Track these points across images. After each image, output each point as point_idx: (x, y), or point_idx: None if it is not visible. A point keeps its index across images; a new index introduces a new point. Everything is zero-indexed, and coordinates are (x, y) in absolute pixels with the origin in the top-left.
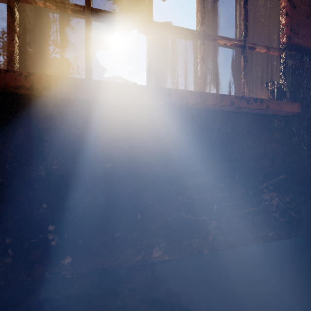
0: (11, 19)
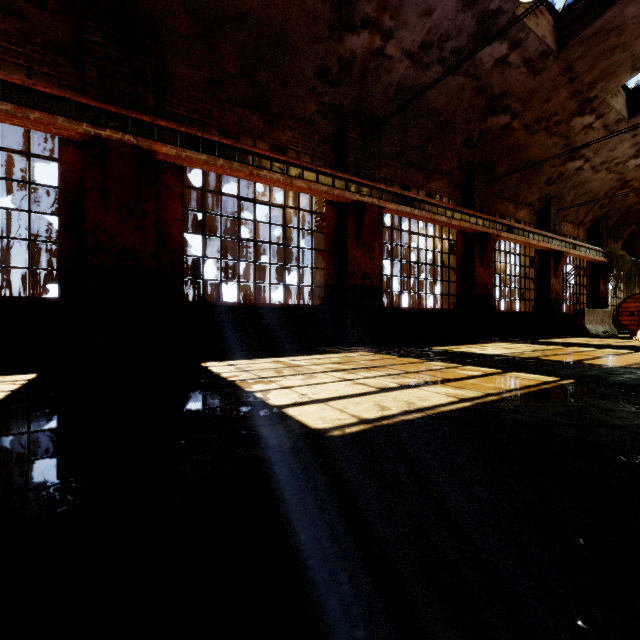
0: None
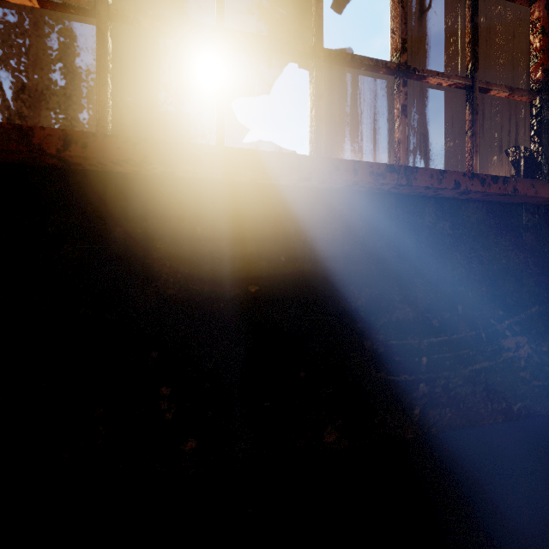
0: (102, 50)
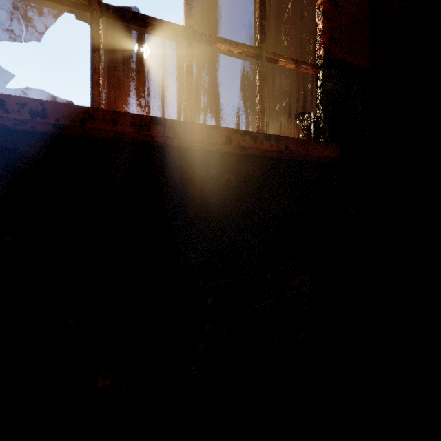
0: None
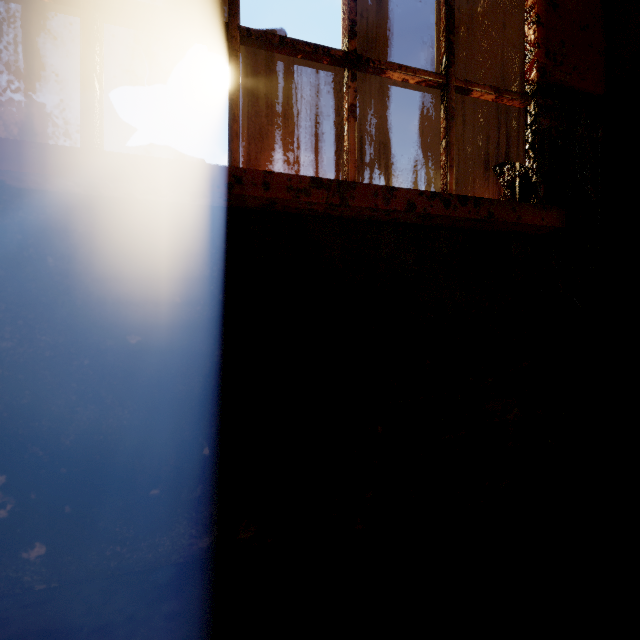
0: None
